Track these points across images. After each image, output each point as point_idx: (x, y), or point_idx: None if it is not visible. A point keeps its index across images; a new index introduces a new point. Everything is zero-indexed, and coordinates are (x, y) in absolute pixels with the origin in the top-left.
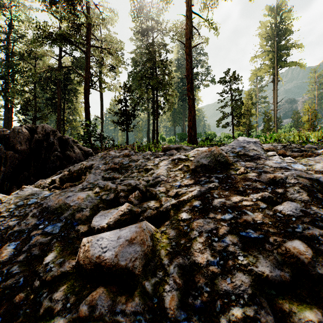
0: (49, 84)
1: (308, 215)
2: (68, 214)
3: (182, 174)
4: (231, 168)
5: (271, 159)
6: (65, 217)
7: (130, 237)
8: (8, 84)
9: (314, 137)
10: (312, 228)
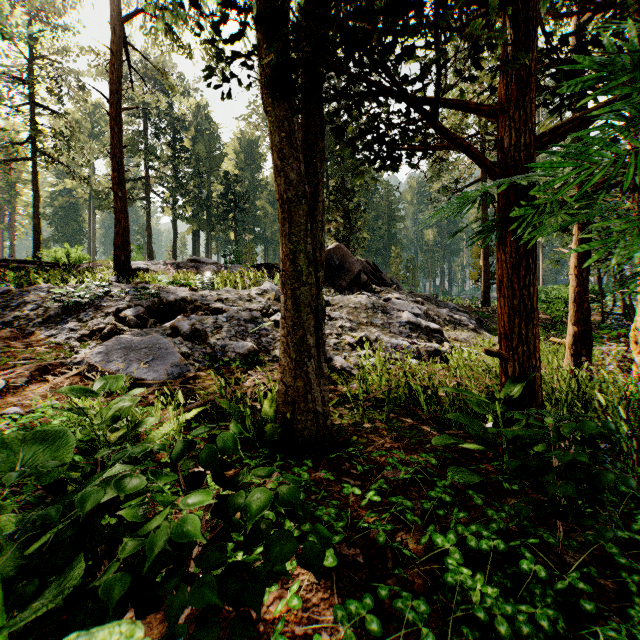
0: None
1: None
2: None
3: None
4: None
5: None
6: None
7: None
8: None
9: None
10: None
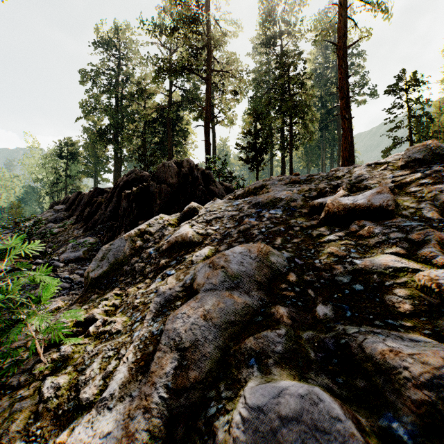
0: (158, 126)
1: None
2: (284, 204)
3: (389, 171)
4: None
5: None
6: (282, 206)
7: (376, 191)
8: (117, 131)
9: None
10: None
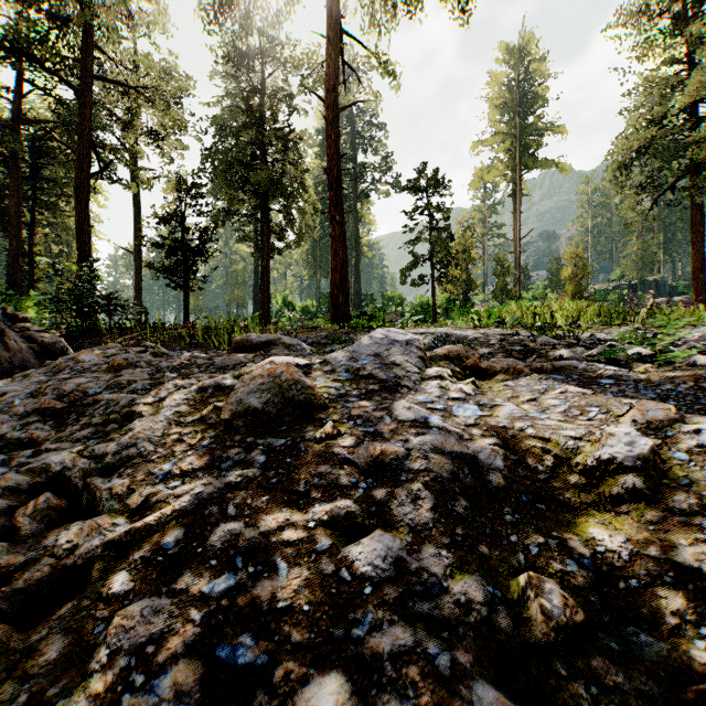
0: None
1: (406, 575)
2: None
3: (199, 434)
4: (317, 419)
5: (422, 389)
6: None
7: None
8: None
9: (561, 318)
10: (387, 627)
